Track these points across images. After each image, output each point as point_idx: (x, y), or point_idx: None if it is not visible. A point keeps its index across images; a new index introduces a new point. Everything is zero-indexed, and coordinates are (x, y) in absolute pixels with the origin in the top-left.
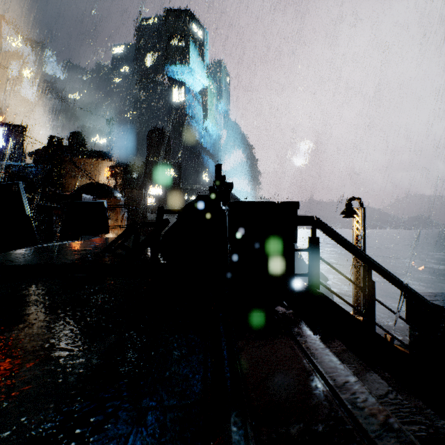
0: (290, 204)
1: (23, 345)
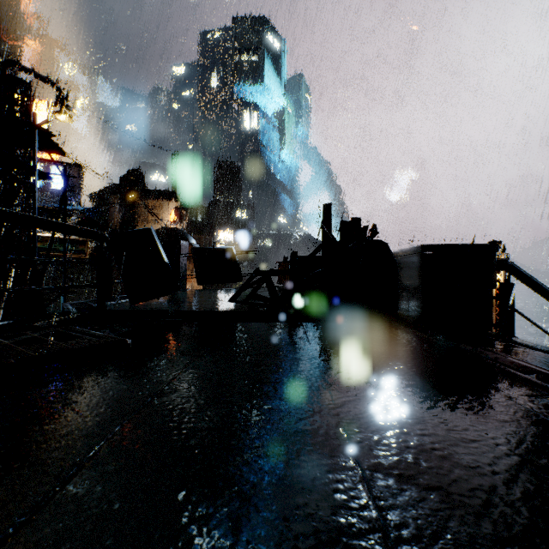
0: (488, 246)
1: (328, 364)
